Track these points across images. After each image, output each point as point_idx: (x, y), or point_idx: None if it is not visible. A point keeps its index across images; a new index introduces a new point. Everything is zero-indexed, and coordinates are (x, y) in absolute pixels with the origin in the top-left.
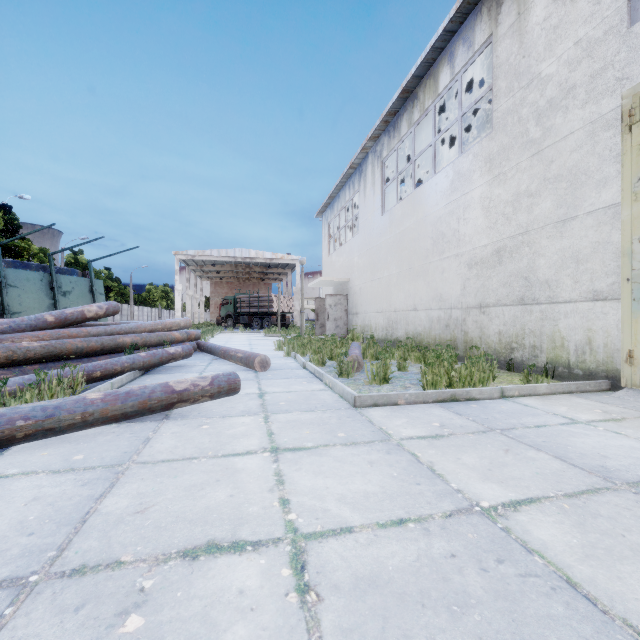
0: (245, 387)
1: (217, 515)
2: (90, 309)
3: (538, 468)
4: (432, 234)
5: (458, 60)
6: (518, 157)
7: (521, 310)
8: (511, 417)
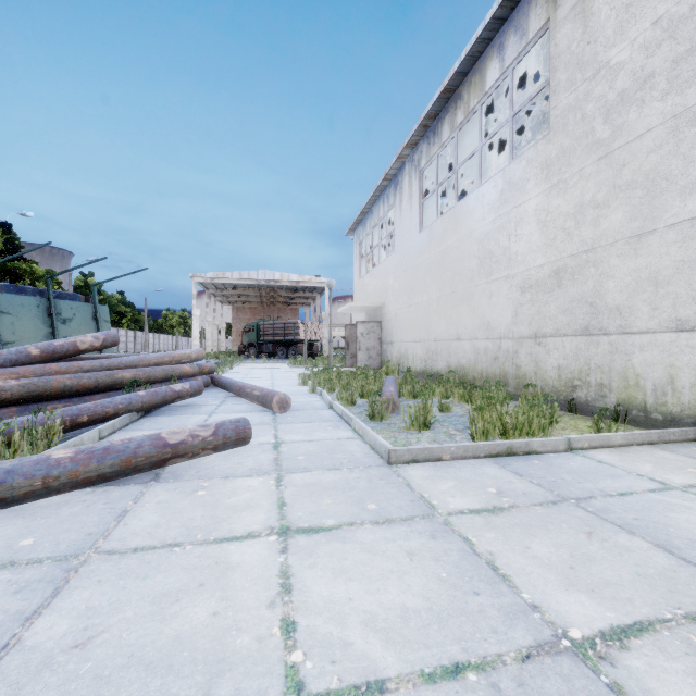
0: (259, 434)
1: (189, 653)
2: (84, 340)
3: (638, 565)
4: (478, 253)
5: (509, 52)
6: (582, 161)
7: (585, 341)
8: (585, 479)
